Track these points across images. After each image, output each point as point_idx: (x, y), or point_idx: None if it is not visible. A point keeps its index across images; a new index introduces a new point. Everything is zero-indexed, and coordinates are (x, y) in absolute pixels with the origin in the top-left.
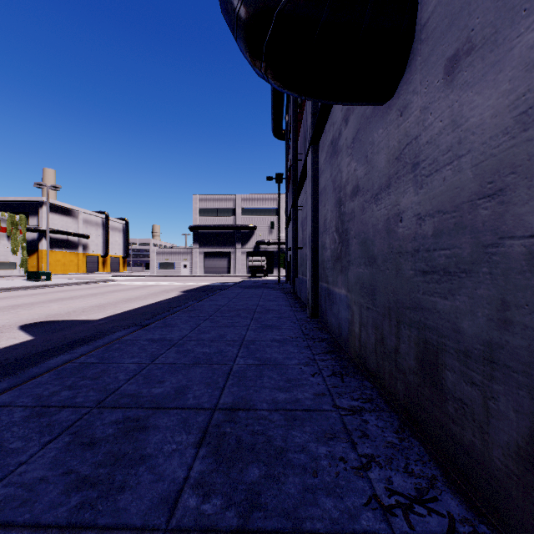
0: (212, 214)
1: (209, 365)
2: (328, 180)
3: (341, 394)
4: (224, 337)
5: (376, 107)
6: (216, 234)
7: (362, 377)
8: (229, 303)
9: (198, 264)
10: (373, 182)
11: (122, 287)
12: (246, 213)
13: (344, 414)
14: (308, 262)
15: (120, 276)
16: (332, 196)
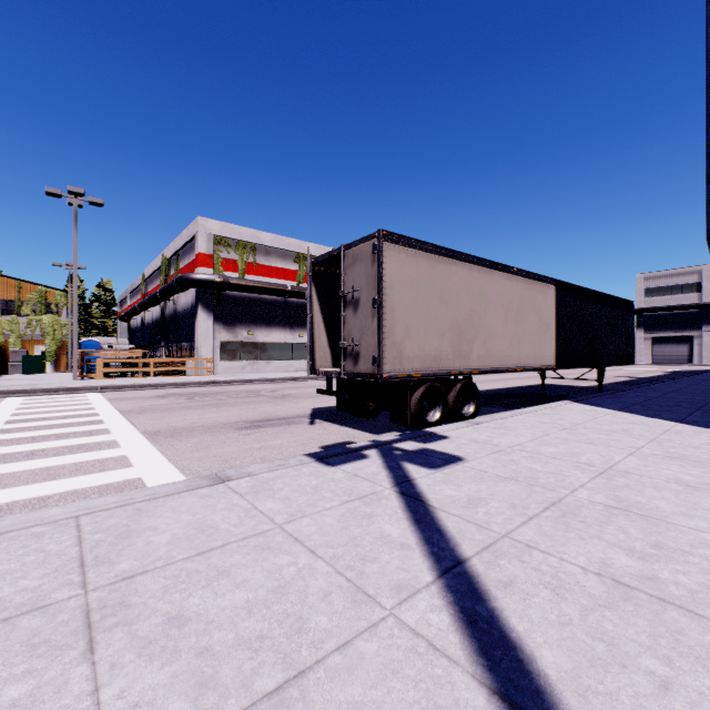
0: (663, 292)
1: None
2: None
3: None
4: None
5: None
6: (670, 316)
7: None
8: None
9: (642, 351)
10: None
11: None
12: None
13: None
14: None
15: None
16: None
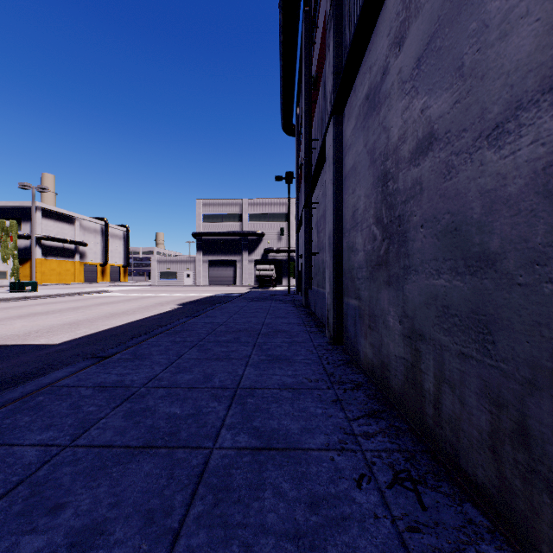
0: (217, 219)
1: (168, 449)
2: (360, 154)
3: None
4: (211, 380)
5: None
6: (221, 242)
7: (455, 490)
8: (228, 320)
9: (202, 273)
10: (484, 105)
11: (113, 299)
12: (253, 218)
13: None
14: (328, 270)
15: (118, 286)
16: (368, 173)
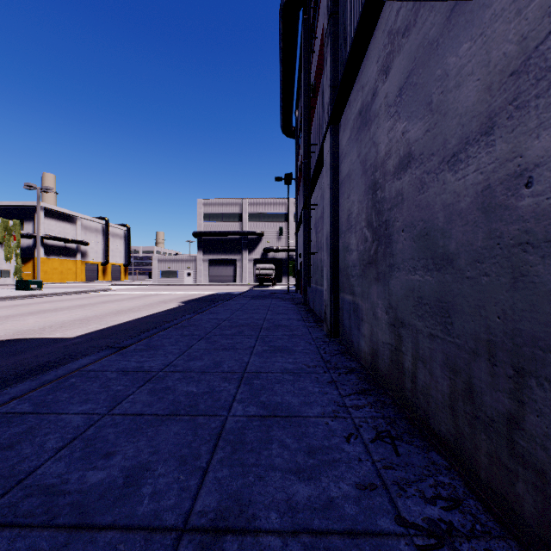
0: (217, 219)
1: (191, 416)
2: (354, 163)
3: (402, 485)
4: (220, 366)
5: (454, 13)
6: (221, 241)
7: (425, 444)
8: (231, 316)
9: (202, 272)
10: (445, 137)
11: (117, 297)
12: (253, 218)
13: (422, 545)
14: (325, 268)
15: (120, 285)
16: (361, 182)
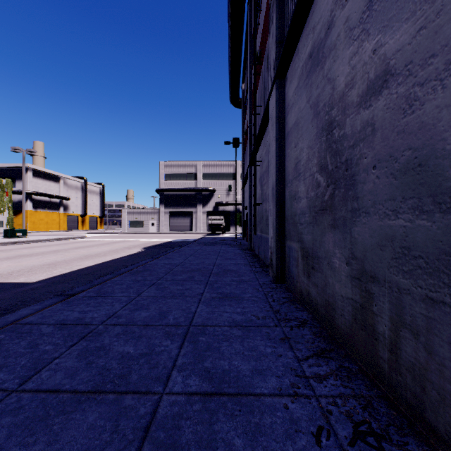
0: (176, 178)
1: (117, 395)
2: (302, 110)
3: None
4: (165, 317)
5: None
6: (180, 196)
7: (425, 449)
8: (184, 261)
9: (164, 222)
10: None
11: (89, 243)
12: (206, 177)
13: None
14: (271, 217)
15: (95, 233)
16: (311, 126)
